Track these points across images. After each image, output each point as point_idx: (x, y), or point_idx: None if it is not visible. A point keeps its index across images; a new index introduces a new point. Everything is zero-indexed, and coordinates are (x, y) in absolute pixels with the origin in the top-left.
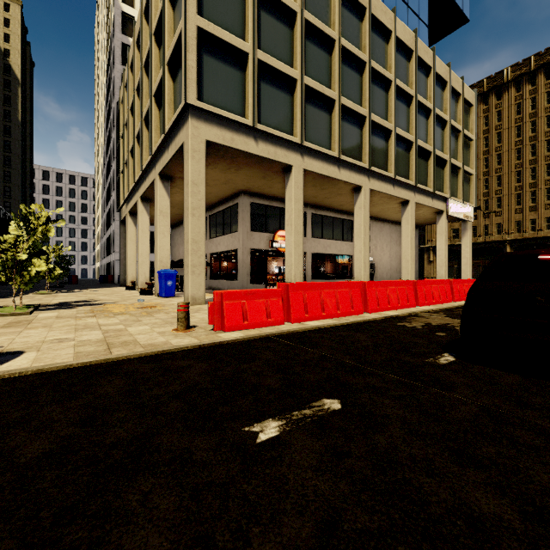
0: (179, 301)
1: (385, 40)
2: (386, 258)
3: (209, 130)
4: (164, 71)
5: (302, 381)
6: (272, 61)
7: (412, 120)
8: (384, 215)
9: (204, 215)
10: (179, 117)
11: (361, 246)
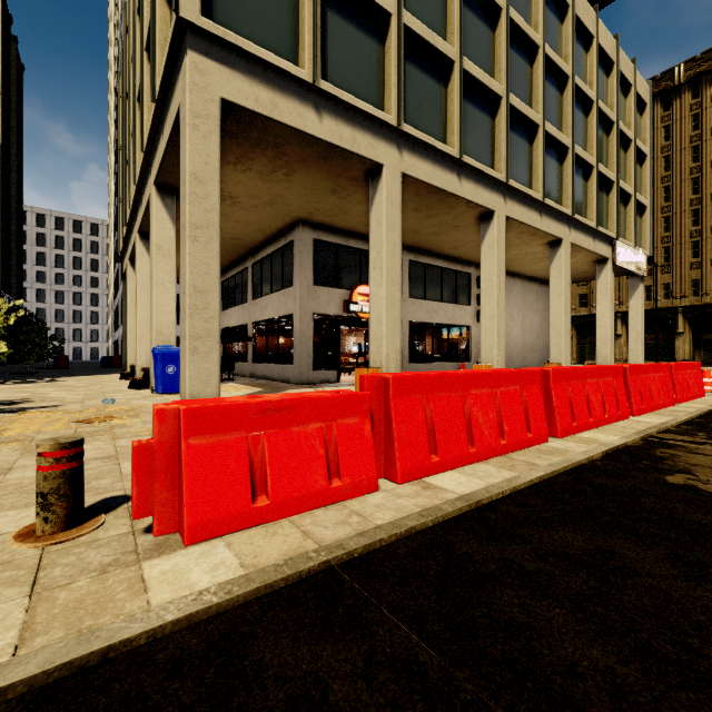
0: None
1: None
2: (517, 330)
3: (227, 79)
4: None
5: None
6: None
7: (566, 114)
8: (517, 265)
9: (216, 240)
10: (172, 58)
11: (493, 308)
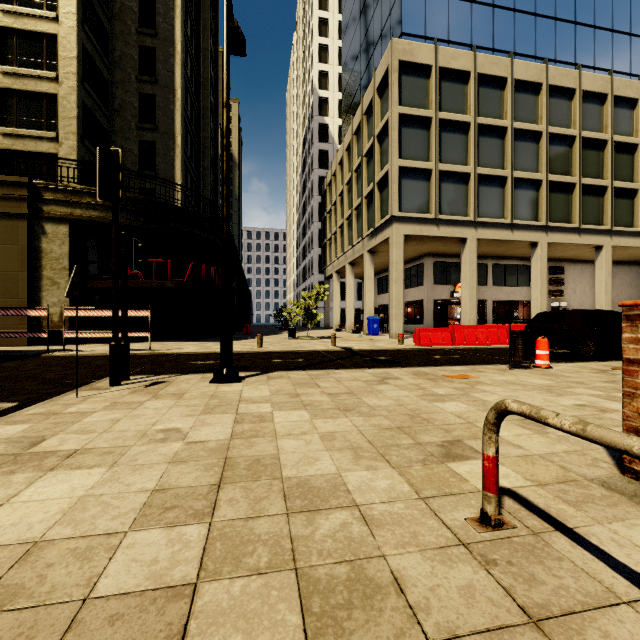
0: (384, 337)
1: (568, 99)
2: (589, 302)
3: (405, 228)
4: (374, 188)
5: (450, 354)
6: (450, 167)
7: (606, 164)
8: (583, 257)
9: (402, 282)
10: (386, 221)
11: (537, 294)
